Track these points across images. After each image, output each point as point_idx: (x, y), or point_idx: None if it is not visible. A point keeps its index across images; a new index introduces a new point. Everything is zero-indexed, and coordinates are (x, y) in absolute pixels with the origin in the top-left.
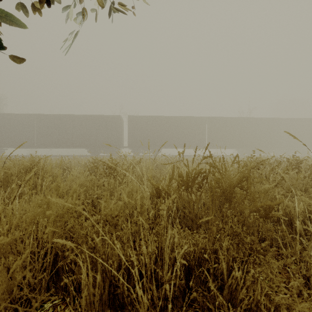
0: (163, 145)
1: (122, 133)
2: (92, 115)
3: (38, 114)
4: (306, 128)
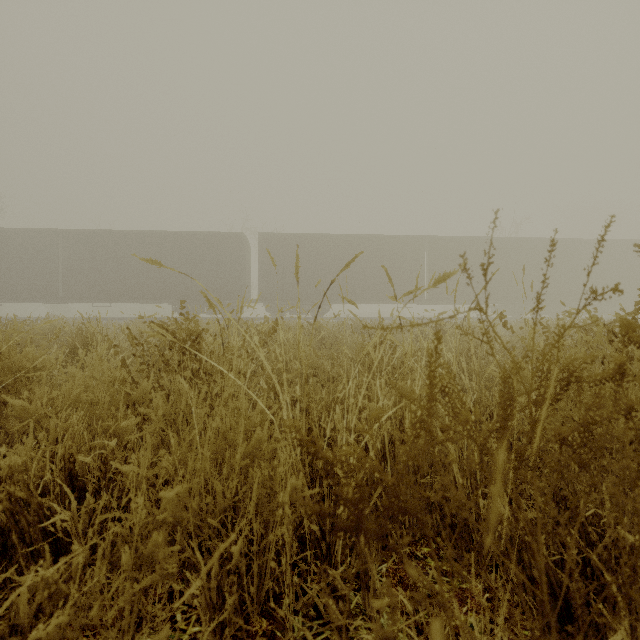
0: (348, 265)
1: (247, 272)
2: (183, 233)
3: (67, 230)
4: (637, 262)
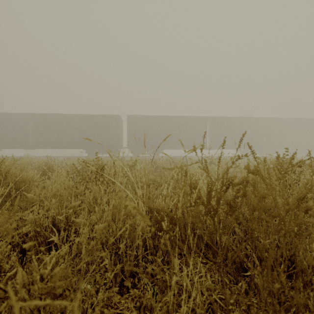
0: (164, 139)
1: (121, 134)
2: (90, 115)
3: (34, 114)
4: (310, 129)
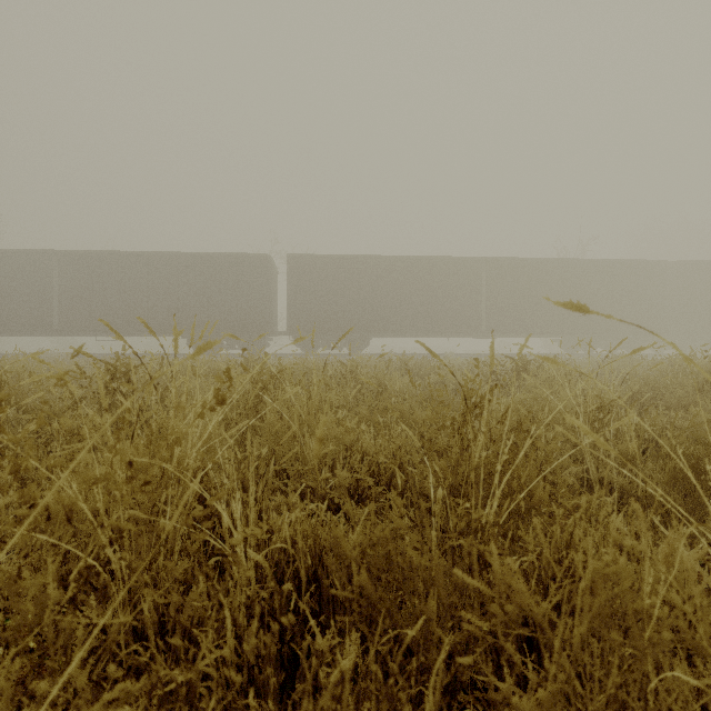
0: None
1: (274, 300)
2: (199, 254)
3: (64, 252)
4: None
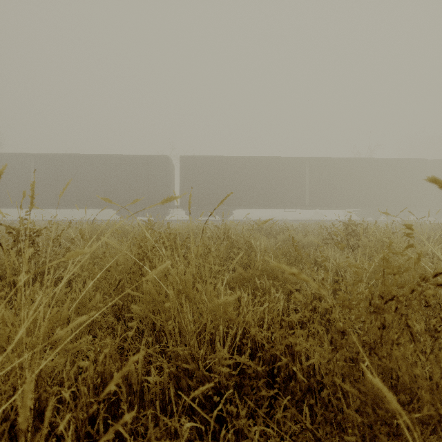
0: None
1: (172, 185)
2: (123, 156)
3: (37, 154)
4: None
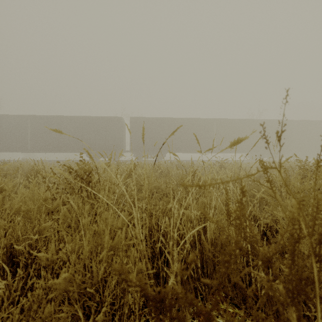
0: (173, 133)
1: (124, 136)
2: (91, 117)
3: (32, 116)
4: (321, 131)
